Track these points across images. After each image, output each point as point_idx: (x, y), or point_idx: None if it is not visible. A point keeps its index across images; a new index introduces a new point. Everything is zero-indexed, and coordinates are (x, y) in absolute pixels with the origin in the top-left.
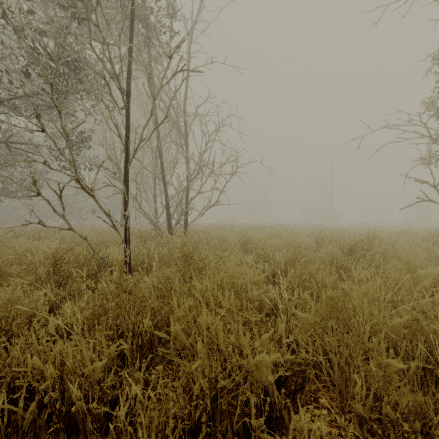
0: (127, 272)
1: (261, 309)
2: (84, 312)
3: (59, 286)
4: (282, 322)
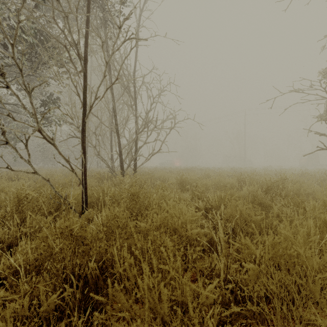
0: (84, 209)
1: (199, 245)
2: (37, 250)
3: (22, 222)
4: (222, 263)
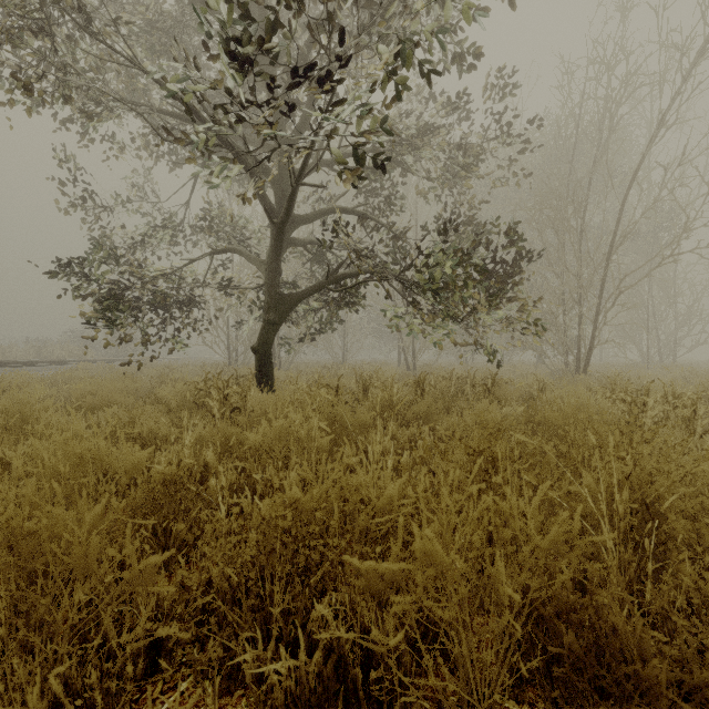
0: None
1: None
2: None
3: None
4: None
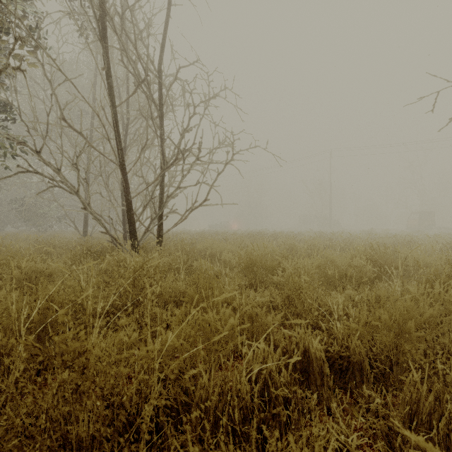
0: None
1: None
2: None
3: None
4: None
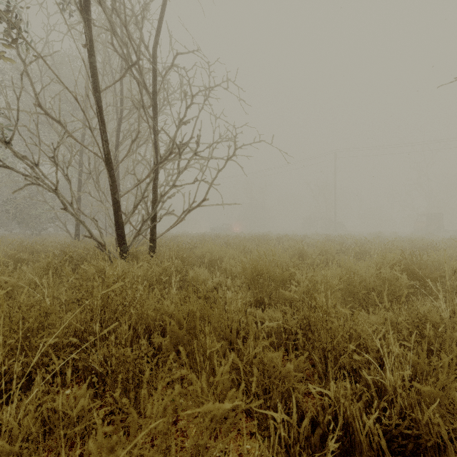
0: None
1: None
2: None
3: None
4: None
